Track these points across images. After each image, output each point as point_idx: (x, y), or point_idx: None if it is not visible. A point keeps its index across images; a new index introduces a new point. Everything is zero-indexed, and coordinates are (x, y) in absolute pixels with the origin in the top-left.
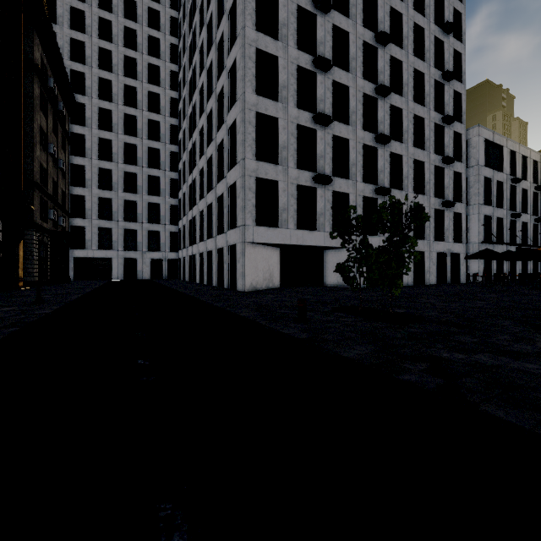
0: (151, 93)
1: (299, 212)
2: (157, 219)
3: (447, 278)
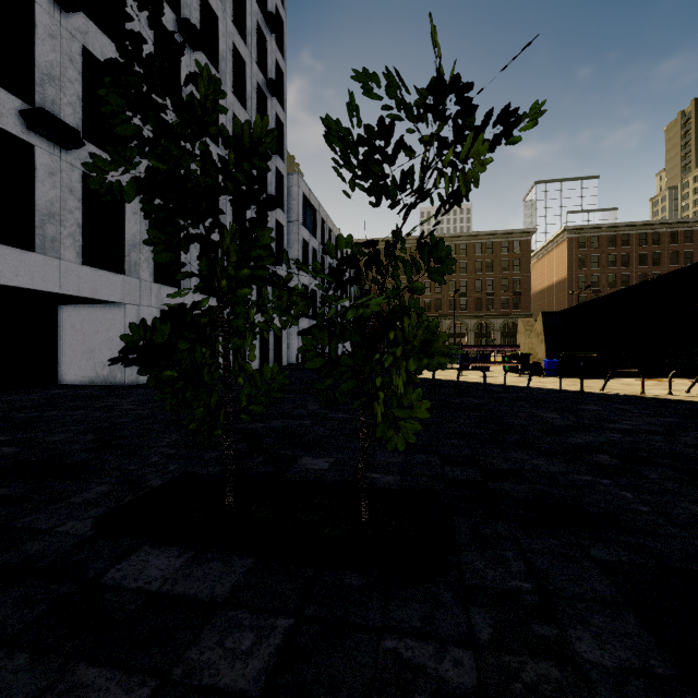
0: None
1: None
2: None
3: (270, 360)
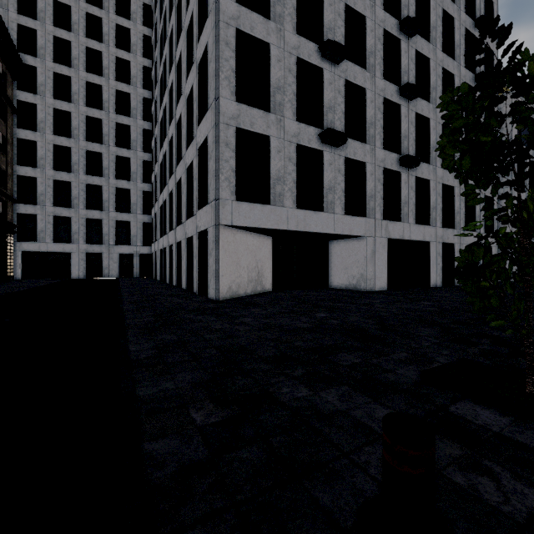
0: (120, 59)
1: (299, 185)
2: (127, 207)
3: None
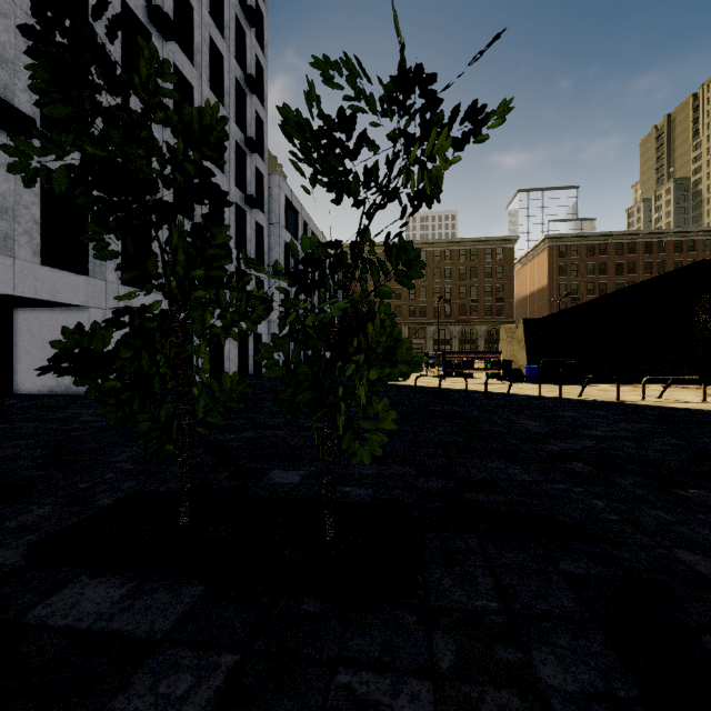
0: None
1: None
2: None
3: (250, 367)
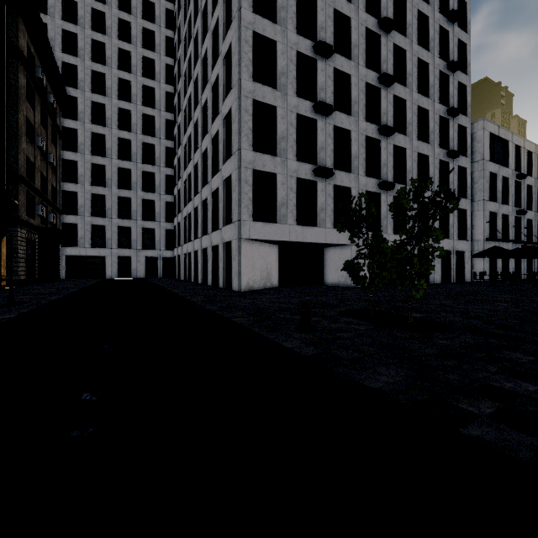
0: (146, 87)
1: (299, 207)
2: (152, 216)
3: (452, 277)
